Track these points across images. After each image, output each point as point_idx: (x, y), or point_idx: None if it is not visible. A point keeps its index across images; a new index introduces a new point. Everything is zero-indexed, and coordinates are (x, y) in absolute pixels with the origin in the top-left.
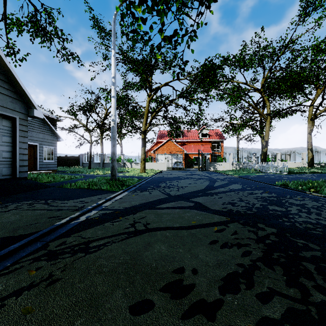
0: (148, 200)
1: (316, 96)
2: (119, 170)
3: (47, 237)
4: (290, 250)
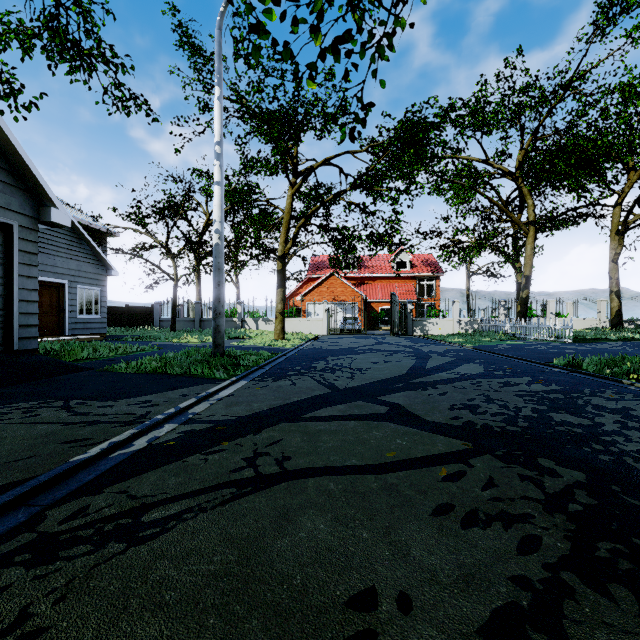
0: (288, 400)
1: (626, 186)
2: (233, 335)
3: (46, 493)
4: (635, 535)
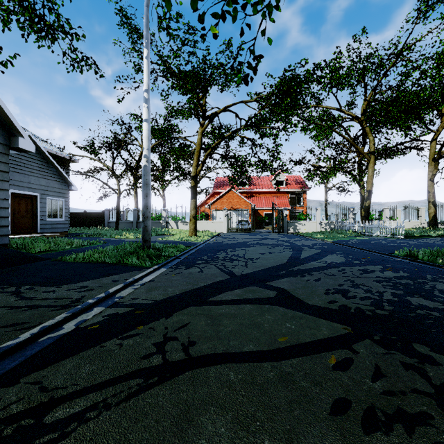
0: (197, 286)
1: (440, 126)
2: (160, 233)
3: None
4: None
